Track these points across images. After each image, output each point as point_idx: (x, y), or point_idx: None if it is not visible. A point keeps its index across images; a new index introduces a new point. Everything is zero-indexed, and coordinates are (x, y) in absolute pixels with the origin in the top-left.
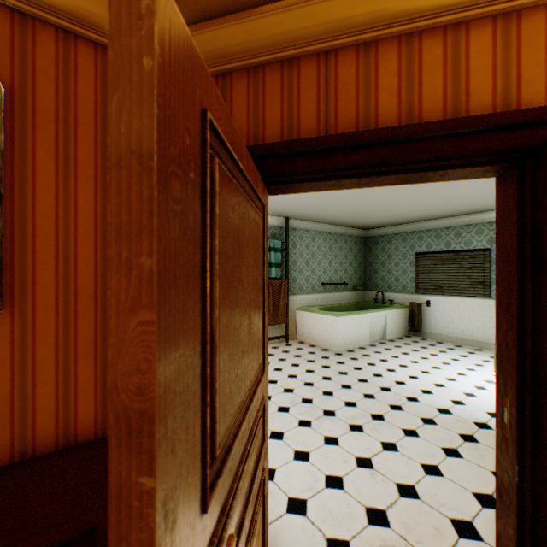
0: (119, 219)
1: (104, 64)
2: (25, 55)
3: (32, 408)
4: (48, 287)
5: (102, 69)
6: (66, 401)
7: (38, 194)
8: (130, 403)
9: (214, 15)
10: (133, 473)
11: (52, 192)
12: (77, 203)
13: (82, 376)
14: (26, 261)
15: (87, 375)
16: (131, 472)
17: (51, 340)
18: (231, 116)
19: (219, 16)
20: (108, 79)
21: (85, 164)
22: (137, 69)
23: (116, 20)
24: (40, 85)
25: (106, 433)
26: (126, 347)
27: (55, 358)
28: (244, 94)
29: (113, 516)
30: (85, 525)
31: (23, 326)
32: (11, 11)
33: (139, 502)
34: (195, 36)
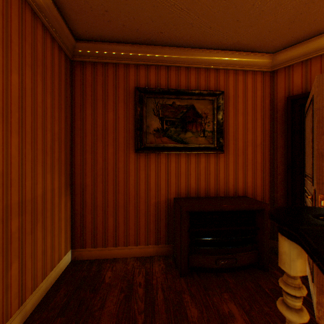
0: (318, 119)
1: (244, 76)
2: (226, 81)
3: (227, 182)
4: (231, 147)
5: (244, 78)
6: (235, 182)
7: (229, 120)
8: (321, 151)
9: (287, 47)
10: (322, 163)
11: (232, 119)
12: (237, 122)
13: (239, 175)
14: (226, 140)
15: (240, 175)
16: (321, 163)
17: (232, 163)
18: (292, 82)
19: (289, 46)
20: (245, 81)
21: (239, 109)
22: (323, 92)
23: (317, 84)
24: (229, 88)
25: (245, 195)
26: (320, 141)
27: (232, 169)
28: (299, 72)
29: (317, 171)
30: (261, 207)
31: (226, 158)
32: (223, 70)
33: (323, 168)
34: (276, 56)
